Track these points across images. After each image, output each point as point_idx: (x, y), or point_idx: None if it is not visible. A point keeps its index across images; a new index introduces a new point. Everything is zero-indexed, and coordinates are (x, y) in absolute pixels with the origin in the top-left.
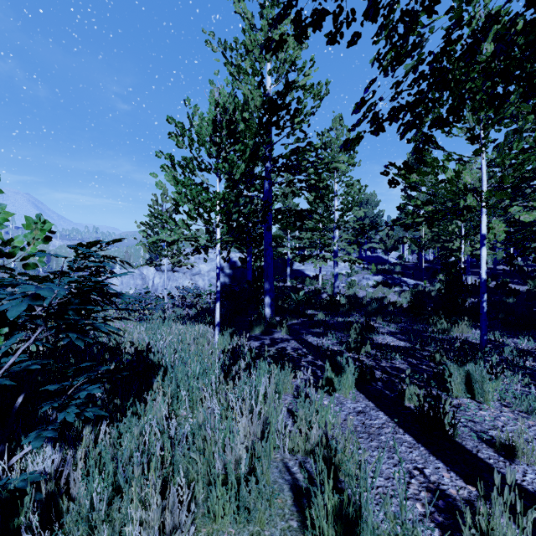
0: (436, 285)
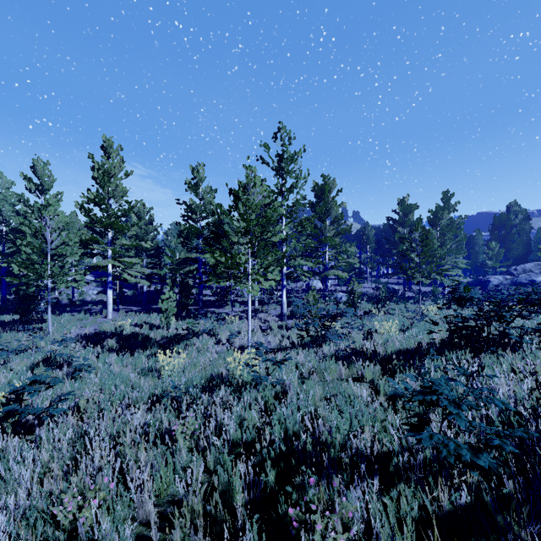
0: (131, 291)
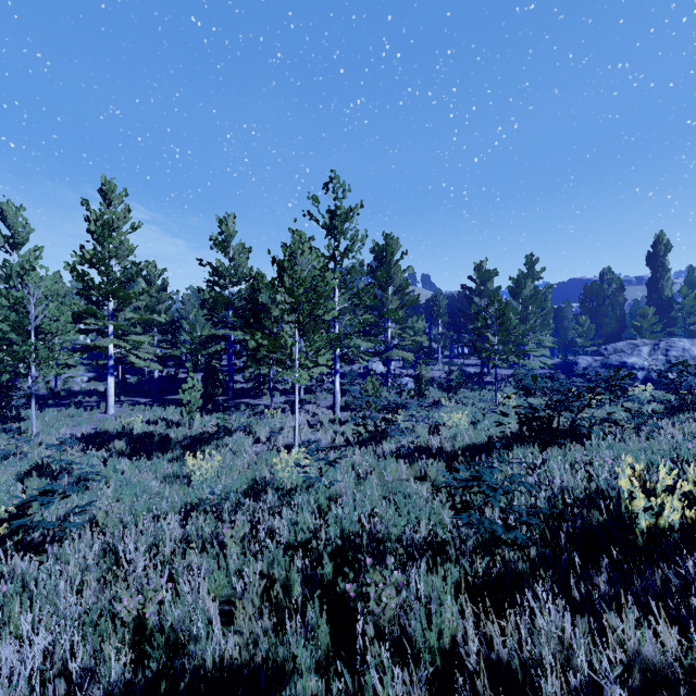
0: (135, 377)
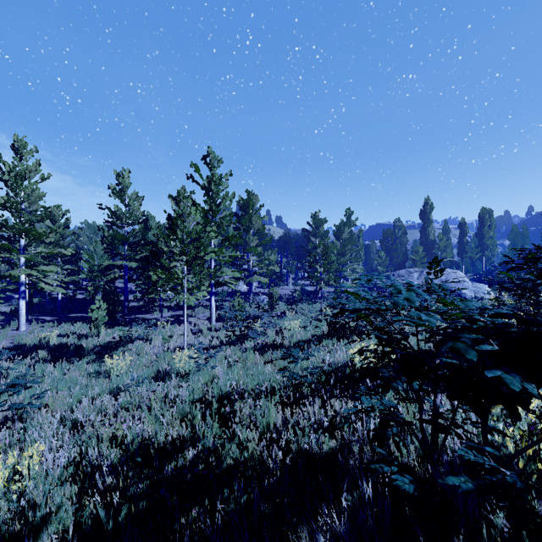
0: (36, 299)
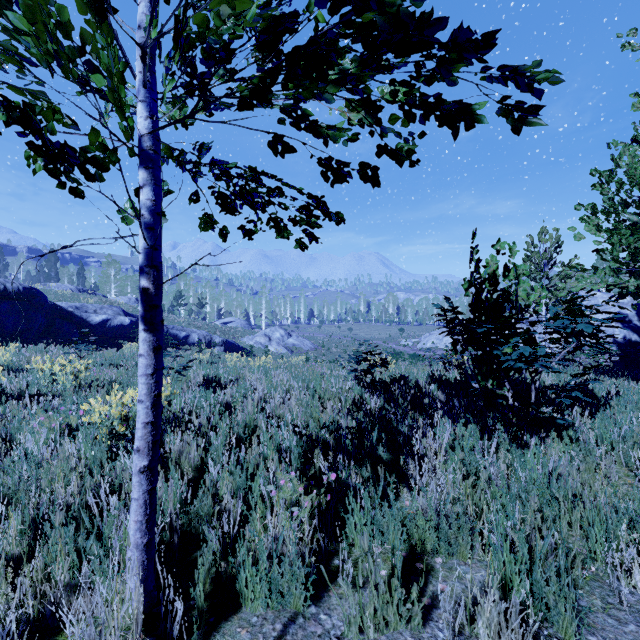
0: None
